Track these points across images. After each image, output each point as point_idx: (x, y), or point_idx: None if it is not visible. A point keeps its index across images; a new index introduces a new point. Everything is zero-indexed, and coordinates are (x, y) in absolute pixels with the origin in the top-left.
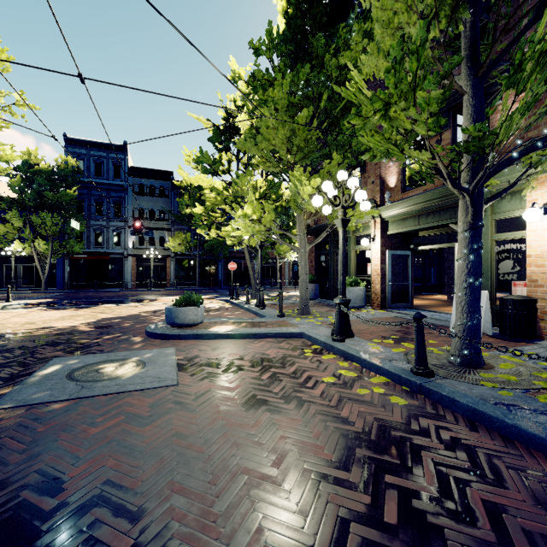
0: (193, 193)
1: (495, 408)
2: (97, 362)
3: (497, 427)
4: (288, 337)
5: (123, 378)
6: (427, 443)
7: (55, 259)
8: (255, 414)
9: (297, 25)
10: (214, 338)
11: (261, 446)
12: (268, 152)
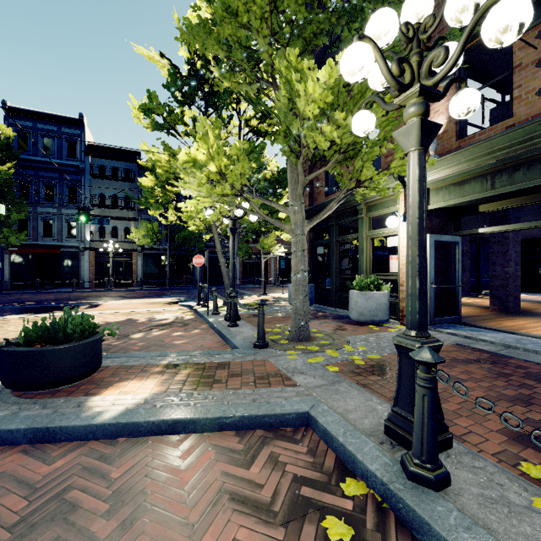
0: None
1: None
2: None
3: None
4: (273, 424)
5: None
6: None
7: None
8: None
9: None
10: (82, 437)
11: None
12: (237, 46)
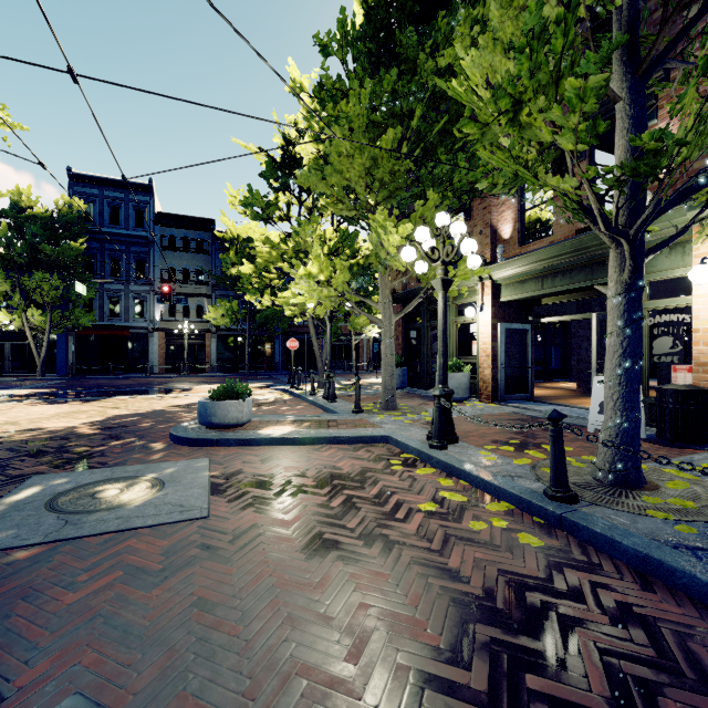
0: (241, 248)
1: (677, 555)
2: (94, 482)
3: (684, 585)
4: (368, 442)
5: (129, 506)
6: (583, 613)
7: (56, 335)
8: (321, 564)
9: (380, 17)
10: (265, 445)
11: (329, 623)
12: (341, 189)
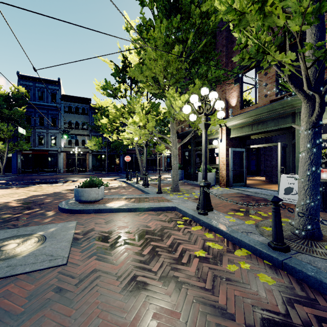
0: (103, 112)
1: None
2: (4, 238)
3: None
4: (165, 210)
5: (18, 257)
6: None
7: (11, 154)
8: (134, 304)
9: None
10: (109, 212)
11: None
12: (151, 78)
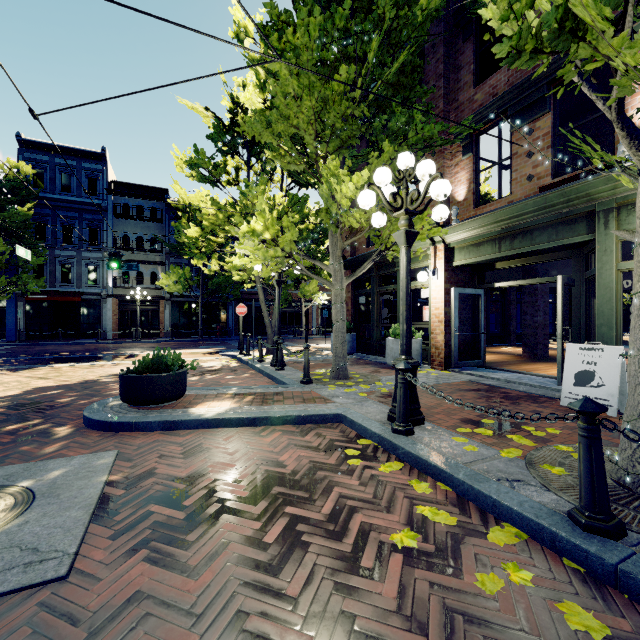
0: (193, 216)
1: None
2: None
3: None
4: (318, 421)
5: None
6: None
7: (5, 300)
8: None
9: None
10: (195, 427)
11: None
12: (288, 139)
